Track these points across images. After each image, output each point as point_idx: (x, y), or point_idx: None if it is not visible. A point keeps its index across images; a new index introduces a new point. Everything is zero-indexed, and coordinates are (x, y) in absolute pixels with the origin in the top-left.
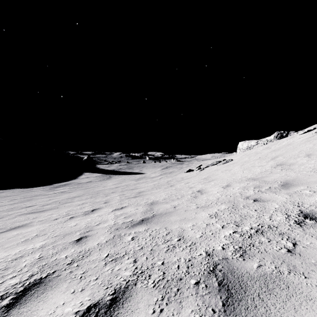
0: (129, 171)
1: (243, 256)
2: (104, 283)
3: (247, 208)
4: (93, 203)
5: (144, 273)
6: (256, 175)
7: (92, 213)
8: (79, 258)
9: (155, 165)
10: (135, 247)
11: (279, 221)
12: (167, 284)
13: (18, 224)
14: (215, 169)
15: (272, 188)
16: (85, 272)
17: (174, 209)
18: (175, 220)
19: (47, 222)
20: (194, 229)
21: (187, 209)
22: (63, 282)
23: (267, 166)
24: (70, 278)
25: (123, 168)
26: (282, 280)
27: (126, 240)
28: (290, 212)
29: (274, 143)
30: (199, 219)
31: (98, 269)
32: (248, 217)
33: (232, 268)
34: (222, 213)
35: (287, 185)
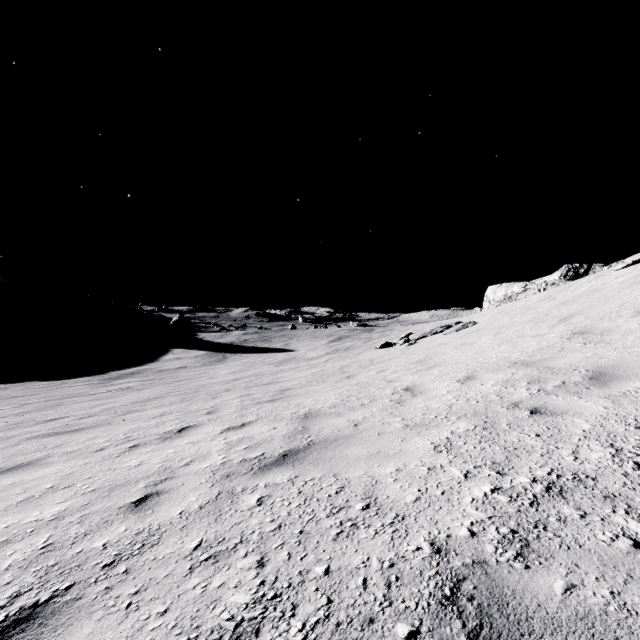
0: (263, 346)
1: (524, 556)
2: (181, 624)
3: (519, 430)
4: (184, 413)
5: (282, 598)
6: (529, 355)
7: (178, 437)
8: (133, 550)
9: (317, 334)
10: (265, 525)
11: (598, 462)
12: (337, 634)
13: (20, 460)
14: (440, 341)
15: (569, 385)
16: (142, 590)
17: (354, 430)
18: (356, 457)
19: (82, 455)
20: (401, 479)
21: (383, 431)
22: (85, 619)
23: (552, 336)
24: (103, 606)
25: (250, 340)
26: (637, 635)
27: (245, 506)
28: (619, 442)
29: (561, 288)
30: (411, 455)
31: (173, 582)
32: (523, 452)
33: (500, 591)
34: (462, 440)
35: (603, 378)
